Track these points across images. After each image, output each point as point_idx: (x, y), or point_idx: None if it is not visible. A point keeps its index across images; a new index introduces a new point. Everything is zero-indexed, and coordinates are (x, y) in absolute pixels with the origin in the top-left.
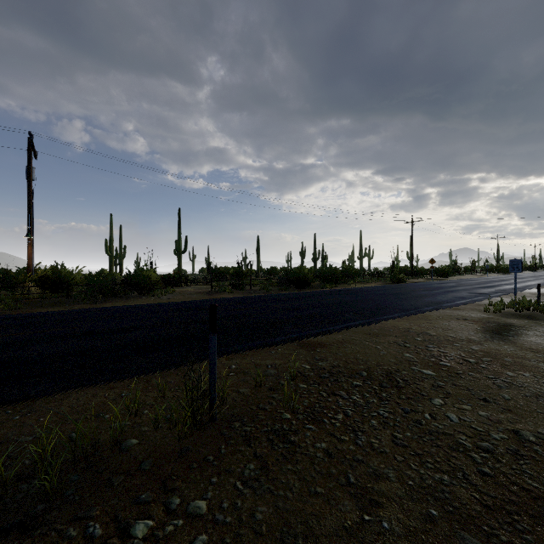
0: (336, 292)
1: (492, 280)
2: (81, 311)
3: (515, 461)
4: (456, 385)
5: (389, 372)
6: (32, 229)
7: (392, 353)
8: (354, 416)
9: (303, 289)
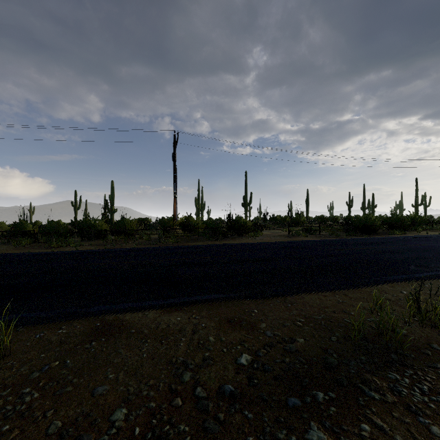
0: (414, 239)
1: None
2: (217, 245)
3: None
4: None
5: None
6: (176, 192)
7: None
8: None
9: (370, 235)
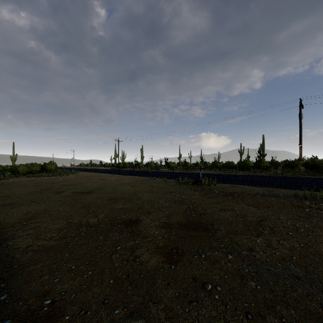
0: None
1: None
2: None
3: None
4: None
5: None
6: (301, 141)
7: None
8: None
9: None
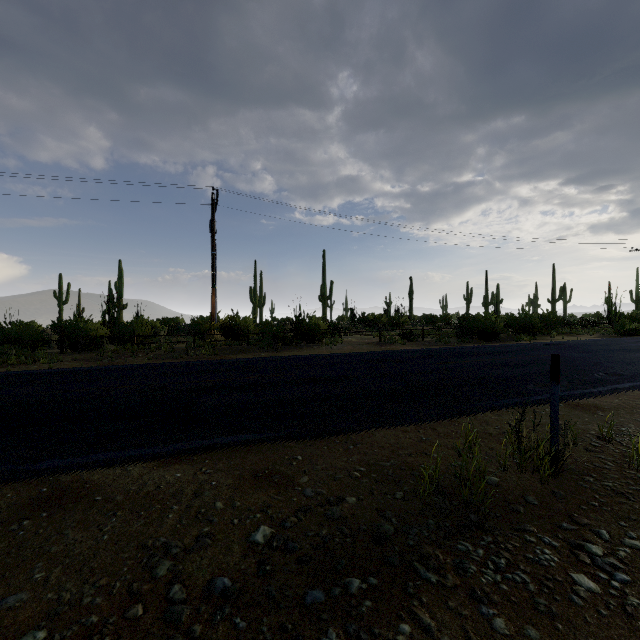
0: (544, 346)
1: None
2: (274, 359)
3: None
4: None
5: None
6: (215, 280)
7: None
8: None
9: (490, 341)
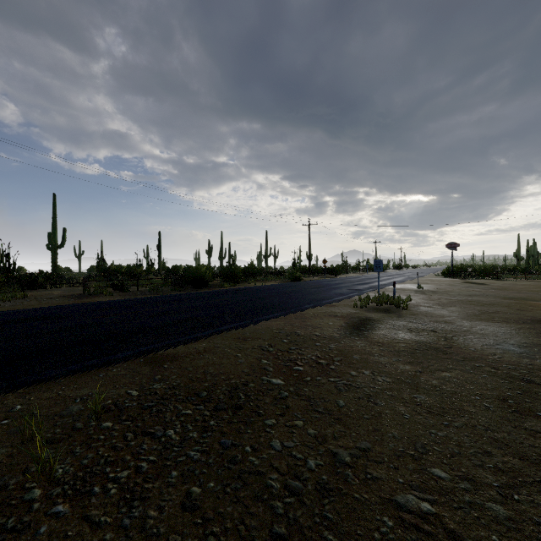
0: (231, 292)
1: (369, 278)
2: None
3: (320, 500)
4: (299, 395)
5: (235, 387)
6: None
7: (250, 361)
8: (148, 470)
9: (201, 289)
